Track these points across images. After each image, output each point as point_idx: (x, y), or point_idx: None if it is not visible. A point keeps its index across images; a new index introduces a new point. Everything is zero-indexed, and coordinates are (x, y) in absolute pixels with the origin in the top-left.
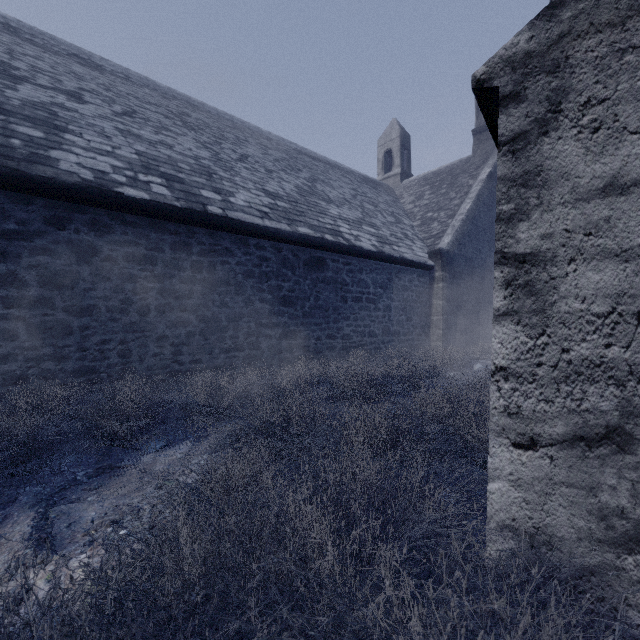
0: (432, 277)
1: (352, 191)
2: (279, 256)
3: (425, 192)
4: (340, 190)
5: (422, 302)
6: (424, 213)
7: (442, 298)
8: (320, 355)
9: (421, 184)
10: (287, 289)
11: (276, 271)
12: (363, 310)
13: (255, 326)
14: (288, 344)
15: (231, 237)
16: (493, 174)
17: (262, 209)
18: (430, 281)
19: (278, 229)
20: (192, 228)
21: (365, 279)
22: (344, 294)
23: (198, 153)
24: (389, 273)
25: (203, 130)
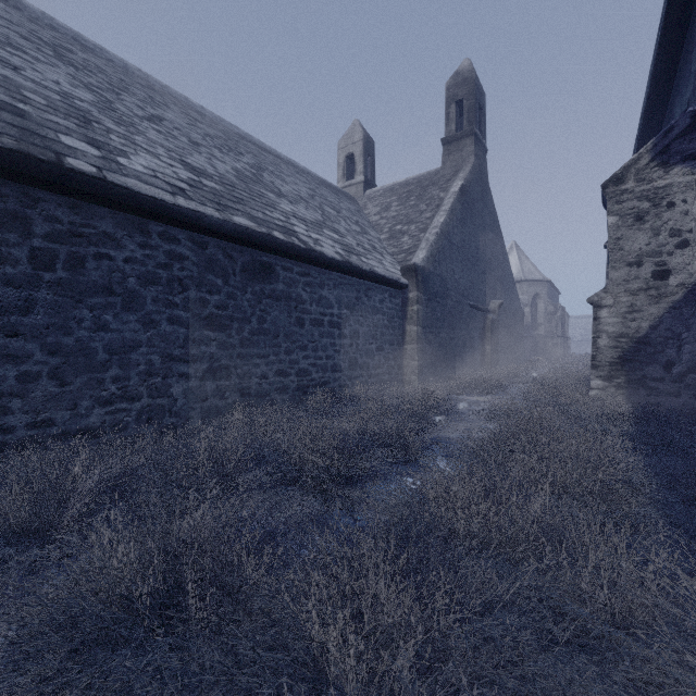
0: (406, 298)
1: (309, 190)
2: (202, 255)
3: (392, 203)
4: (294, 186)
5: (394, 328)
6: (392, 226)
7: (417, 323)
8: (266, 399)
9: (387, 195)
10: (215, 305)
11: (197, 277)
12: (325, 337)
13: (161, 360)
14: (217, 386)
15: (116, 216)
16: (465, 187)
17: (176, 183)
18: (403, 303)
19: (199, 213)
20: (33, 191)
21: (327, 296)
22: (300, 315)
23: (71, 91)
24: (357, 290)
25: (92, 72)
